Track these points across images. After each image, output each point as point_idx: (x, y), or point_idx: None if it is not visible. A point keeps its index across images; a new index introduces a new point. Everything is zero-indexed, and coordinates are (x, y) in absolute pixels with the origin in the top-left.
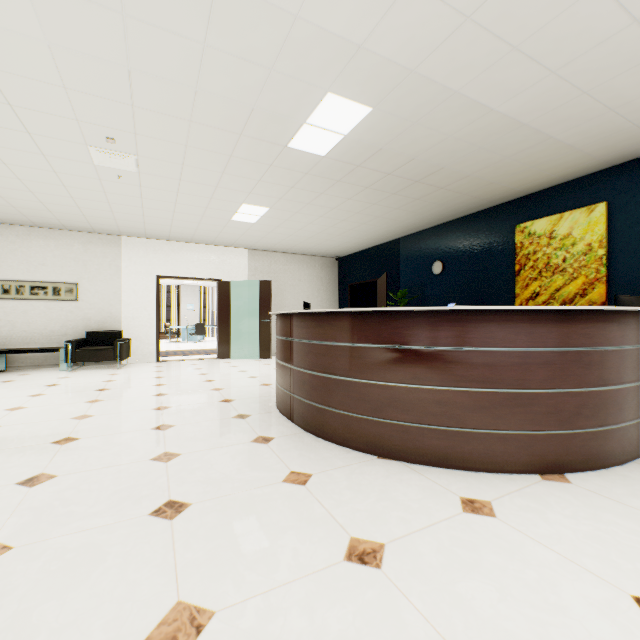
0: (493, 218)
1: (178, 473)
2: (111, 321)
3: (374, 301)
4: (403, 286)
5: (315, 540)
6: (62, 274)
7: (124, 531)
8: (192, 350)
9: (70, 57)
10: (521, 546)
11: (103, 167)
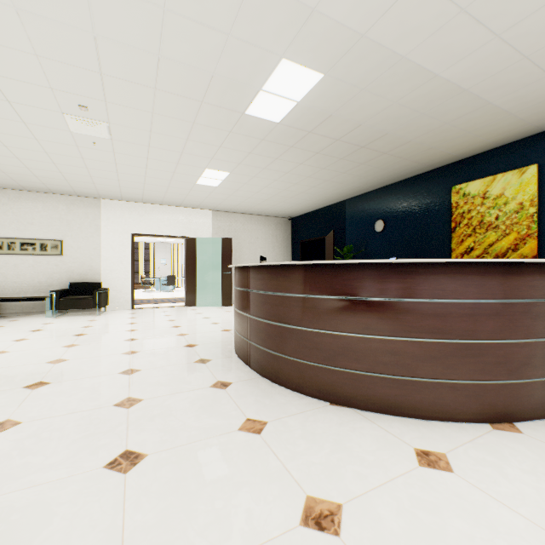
0: (430, 181)
1: (138, 420)
2: (91, 273)
3: (322, 256)
4: (348, 242)
5: (270, 499)
6: (48, 232)
7: (76, 487)
8: (164, 298)
9: (38, 23)
10: (485, 508)
11: (79, 134)
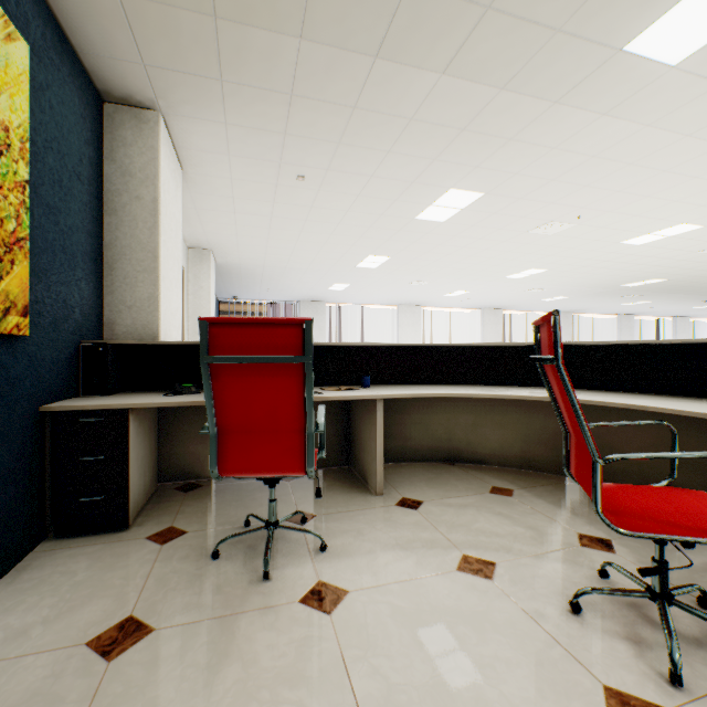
0: None
1: None
2: None
3: None
4: None
5: None
6: None
7: None
8: None
9: None
10: None
11: None
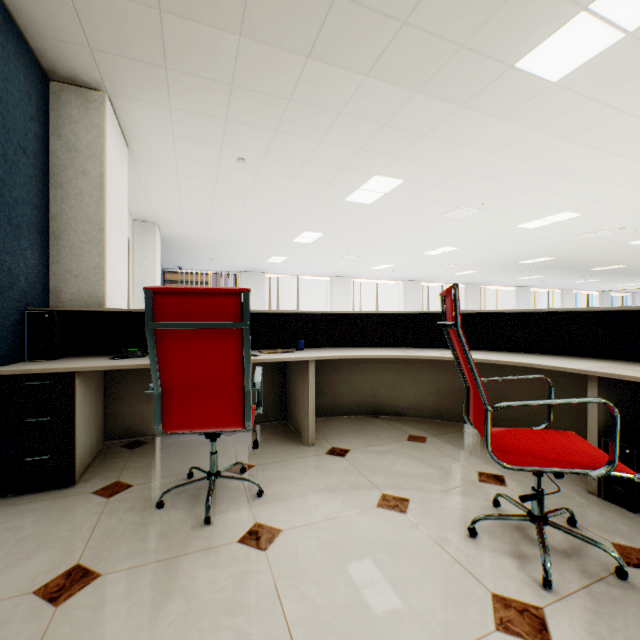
0: None
1: None
2: None
3: None
4: None
5: None
6: None
7: None
8: None
9: None
10: None
11: None
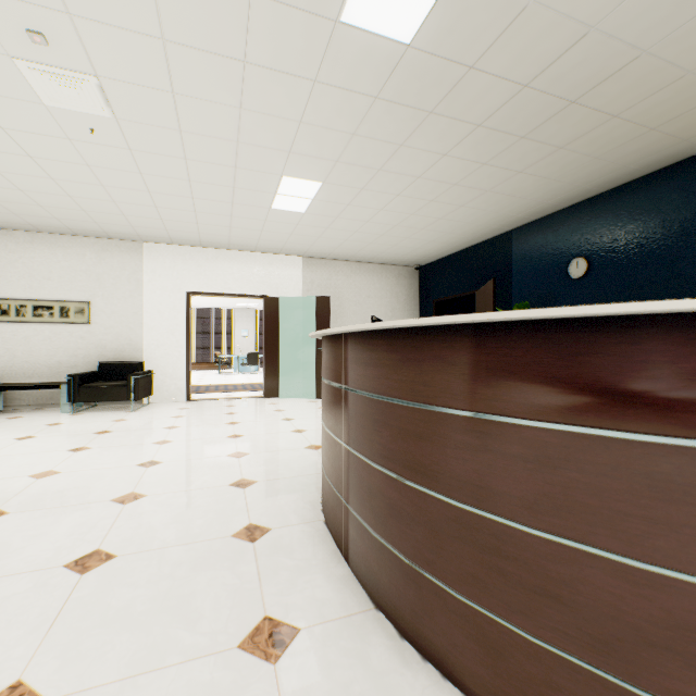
0: (693, 176)
1: None
2: (130, 349)
3: None
4: (517, 299)
5: None
6: (71, 291)
7: None
8: (238, 384)
9: None
10: None
11: (60, 111)
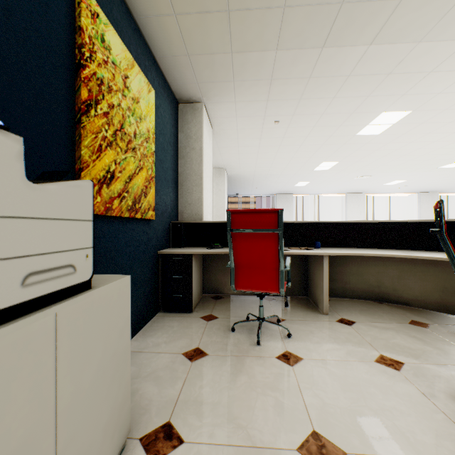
0: None
1: None
2: None
3: None
4: None
5: None
6: None
7: None
8: None
9: None
10: None
11: None
